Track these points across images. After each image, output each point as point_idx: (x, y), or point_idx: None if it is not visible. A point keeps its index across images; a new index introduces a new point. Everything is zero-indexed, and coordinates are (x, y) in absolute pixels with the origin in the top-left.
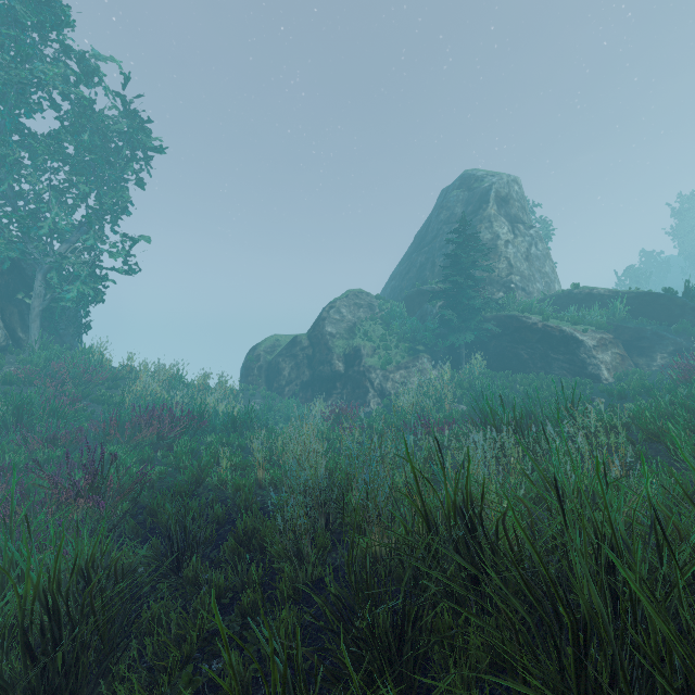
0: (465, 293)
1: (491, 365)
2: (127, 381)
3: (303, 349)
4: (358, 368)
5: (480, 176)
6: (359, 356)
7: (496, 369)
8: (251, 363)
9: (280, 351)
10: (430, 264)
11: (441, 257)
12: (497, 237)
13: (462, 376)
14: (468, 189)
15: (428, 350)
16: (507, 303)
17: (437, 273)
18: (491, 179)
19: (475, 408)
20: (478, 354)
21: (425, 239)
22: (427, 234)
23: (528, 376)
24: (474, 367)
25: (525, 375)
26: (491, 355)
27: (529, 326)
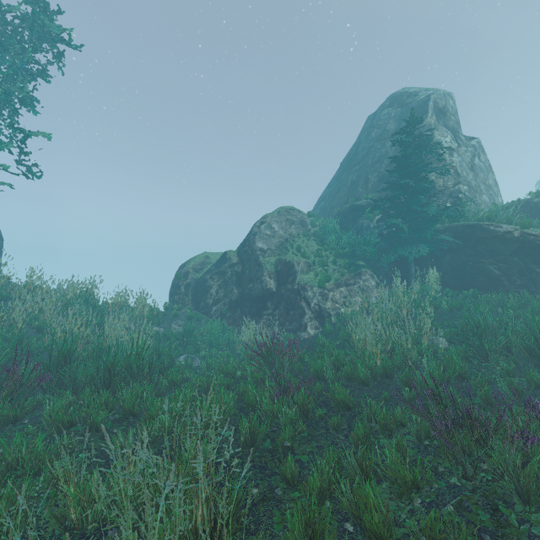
0: (416, 200)
1: (446, 283)
2: (12, 302)
3: (232, 265)
4: (292, 286)
5: (413, 92)
6: (293, 273)
7: (454, 288)
8: (178, 280)
9: (209, 268)
10: (363, 180)
11: (375, 173)
12: (440, 145)
13: (414, 295)
14: (401, 105)
15: (369, 266)
16: (461, 212)
17: (370, 188)
18: (426, 92)
19: (479, 348)
20: (428, 270)
21: (355, 158)
22: (356, 154)
23: (505, 296)
24: (428, 285)
25: (502, 295)
26: (446, 271)
27: (500, 235)
